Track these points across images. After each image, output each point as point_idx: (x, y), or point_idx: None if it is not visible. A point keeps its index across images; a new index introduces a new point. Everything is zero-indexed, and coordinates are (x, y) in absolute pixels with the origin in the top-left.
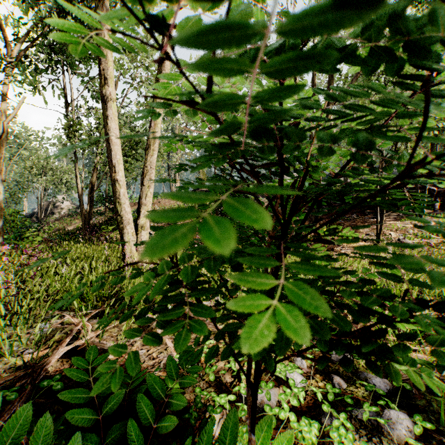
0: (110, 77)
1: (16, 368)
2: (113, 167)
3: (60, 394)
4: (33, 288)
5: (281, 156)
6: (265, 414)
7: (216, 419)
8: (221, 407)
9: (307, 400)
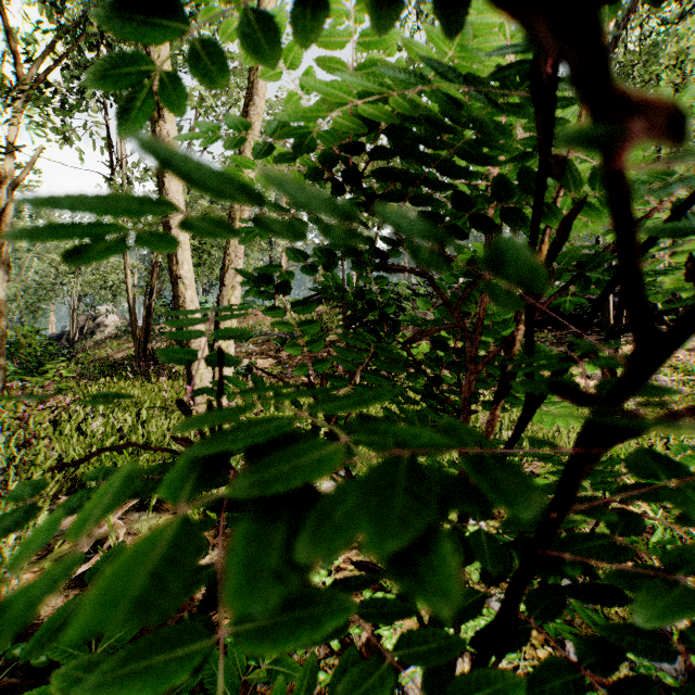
0: None
1: None
2: (175, 256)
3: None
4: (38, 457)
5: (551, 118)
6: None
7: None
8: None
9: None
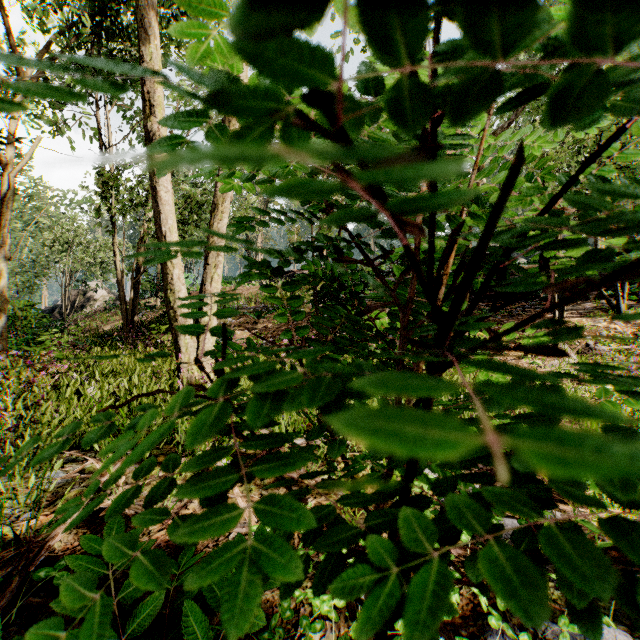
0: (158, 104)
1: (5, 544)
2: (163, 238)
3: (56, 602)
4: (43, 417)
5: None
6: (394, 629)
7: (315, 637)
8: (323, 620)
9: (462, 605)
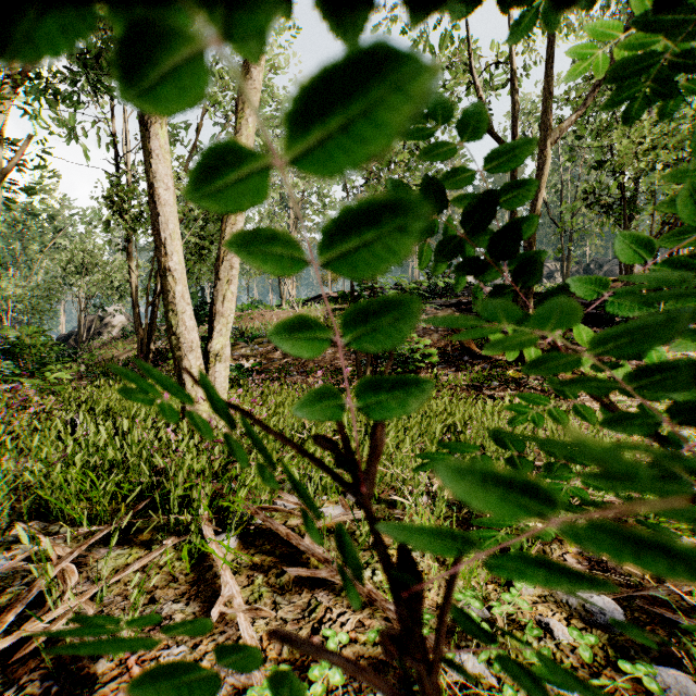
0: None
1: None
2: (163, 246)
3: None
4: None
5: None
6: None
7: None
8: None
9: None
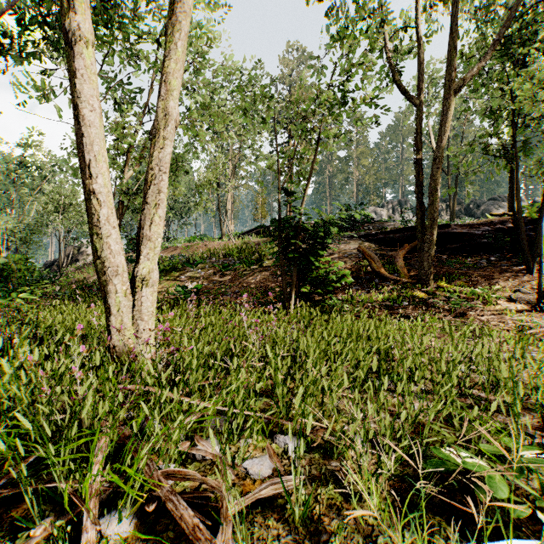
0: None
1: None
2: (87, 168)
3: None
4: None
5: None
6: None
7: None
8: None
9: None
